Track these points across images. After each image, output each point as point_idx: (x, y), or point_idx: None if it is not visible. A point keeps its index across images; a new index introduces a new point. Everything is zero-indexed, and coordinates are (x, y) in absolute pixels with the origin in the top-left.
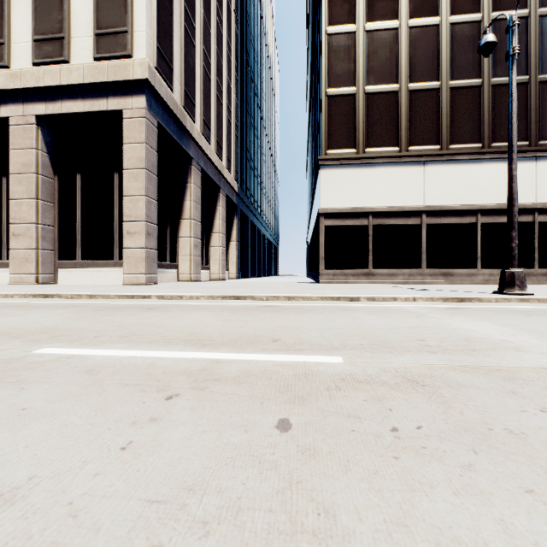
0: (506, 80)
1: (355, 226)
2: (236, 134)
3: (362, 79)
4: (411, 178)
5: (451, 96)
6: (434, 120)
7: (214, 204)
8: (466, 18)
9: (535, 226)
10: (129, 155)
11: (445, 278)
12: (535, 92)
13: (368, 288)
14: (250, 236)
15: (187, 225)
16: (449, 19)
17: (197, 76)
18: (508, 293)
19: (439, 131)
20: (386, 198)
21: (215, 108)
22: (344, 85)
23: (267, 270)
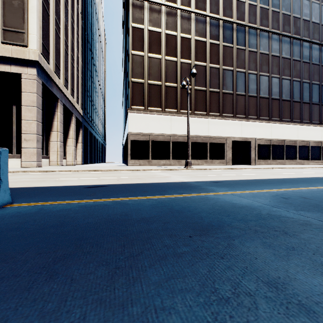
0: (199, 88)
1: (144, 141)
2: (81, 82)
3: (147, 77)
4: (166, 122)
5: (181, 91)
6: (175, 99)
7: (69, 122)
8: (186, 61)
9: (208, 144)
10: (25, 98)
11: (179, 163)
12: (208, 94)
13: (147, 167)
14: (89, 139)
15: (55, 135)
16: (180, 60)
17: (61, 53)
18: (186, 167)
19: (177, 104)
20: (156, 130)
21: (70, 70)
22: (139, 78)
23: (99, 159)
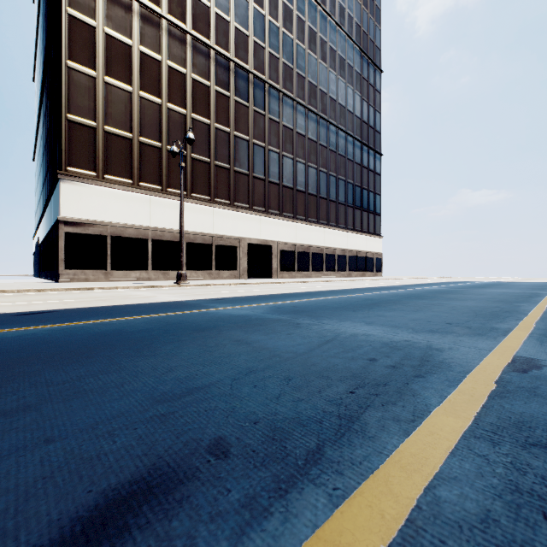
0: (199, 158)
1: (95, 235)
2: None
3: (102, 118)
4: (141, 205)
5: (169, 156)
6: (158, 168)
7: None
8: (177, 109)
9: (213, 246)
10: None
11: (165, 276)
12: (213, 170)
13: (105, 284)
14: None
15: None
16: (167, 104)
17: None
18: (179, 283)
19: (161, 177)
20: (123, 217)
21: None
22: (85, 116)
23: None
